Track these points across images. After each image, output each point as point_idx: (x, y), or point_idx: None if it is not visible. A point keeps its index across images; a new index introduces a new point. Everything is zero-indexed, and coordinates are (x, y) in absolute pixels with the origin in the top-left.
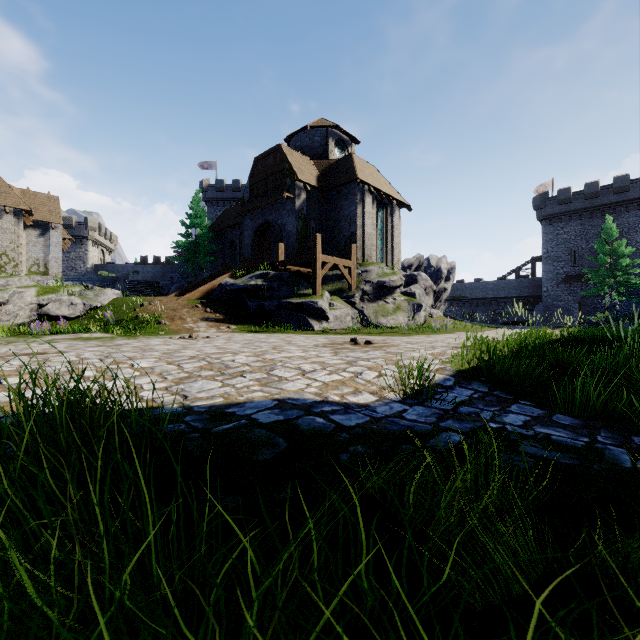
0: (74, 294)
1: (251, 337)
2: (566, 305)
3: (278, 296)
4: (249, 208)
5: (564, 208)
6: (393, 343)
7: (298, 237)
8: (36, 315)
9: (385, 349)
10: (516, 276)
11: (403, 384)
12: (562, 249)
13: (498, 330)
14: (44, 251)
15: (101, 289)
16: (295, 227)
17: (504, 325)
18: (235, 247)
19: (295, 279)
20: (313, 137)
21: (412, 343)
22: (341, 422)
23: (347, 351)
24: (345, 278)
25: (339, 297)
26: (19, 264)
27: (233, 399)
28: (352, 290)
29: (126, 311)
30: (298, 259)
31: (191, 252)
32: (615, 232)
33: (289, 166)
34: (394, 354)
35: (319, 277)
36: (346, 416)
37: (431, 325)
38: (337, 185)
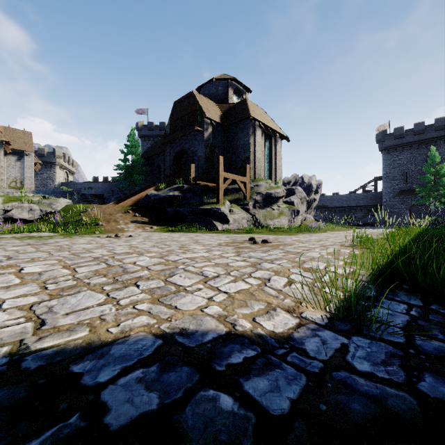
0: (34, 202)
1: (166, 236)
2: (400, 211)
3: (190, 204)
4: (170, 139)
5: (399, 141)
6: (286, 242)
7: (206, 160)
8: (2, 218)
9: (282, 248)
10: (363, 191)
11: (325, 298)
12: (397, 171)
13: (357, 230)
14: (20, 172)
15: (55, 198)
16: (204, 153)
17: (356, 226)
18: (160, 169)
19: (203, 191)
20: (217, 87)
21: (302, 242)
22: (265, 403)
23: (248, 250)
24: (241, 190)
25: (237, 205)
26: (0, 181)
27: (101, 332)
28: (247, 199)
29: (73, 215)
30: (206, 176)
31: (128, 173)
32: (438, 158)
33: (199, 107)
34: (294, 254)
35: (222, 189)
36: (269, 378)
37: (308, 226)
38: (235, 121)
